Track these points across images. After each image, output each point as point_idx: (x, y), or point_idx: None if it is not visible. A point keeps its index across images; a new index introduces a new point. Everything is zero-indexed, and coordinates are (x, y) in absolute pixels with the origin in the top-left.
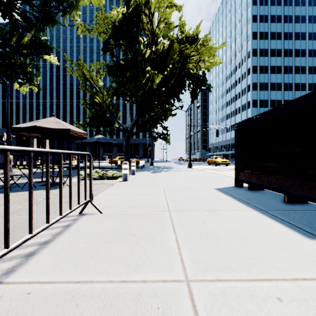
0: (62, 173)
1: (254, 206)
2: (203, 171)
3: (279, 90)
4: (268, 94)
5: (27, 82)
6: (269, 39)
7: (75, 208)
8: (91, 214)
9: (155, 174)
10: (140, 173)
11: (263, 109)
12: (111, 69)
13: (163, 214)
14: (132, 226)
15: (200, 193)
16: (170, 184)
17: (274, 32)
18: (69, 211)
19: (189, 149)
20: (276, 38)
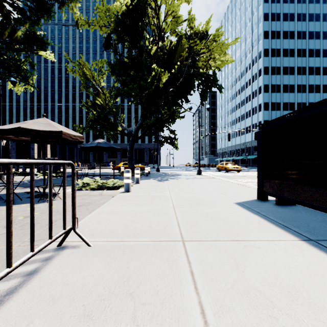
0: (12, 197)
1: (296, 232)
2: (214, 178)
3: (292, 92)
4: (281, 96)
5: (21, 81)
6: (282, 39)
7: (42, 247)
8: (74, 247)
9: (161, 183)
10: (145, 181)
11: (275, 112)
12: (113, 68)
13: (175, 247)
14: (129, 275)
15: (218, 210)
16: (180, 197)
17: (286, 31)
18: (29, 254)
19: (199, 154)
20: (289, 37)
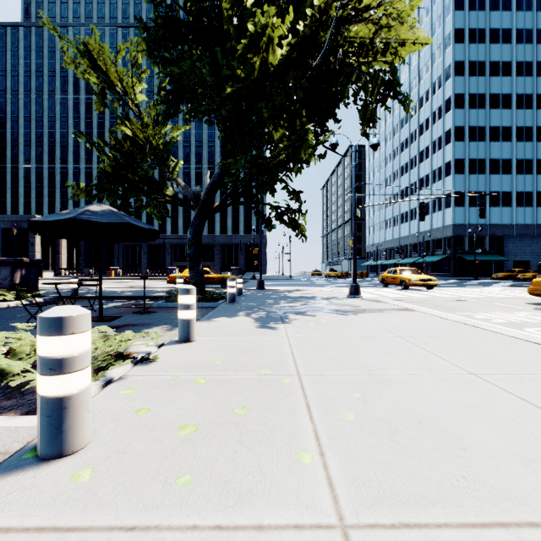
0: None
1: None
2: (413, 312)
3: (506, 141)
4: (486, 148)
5: None
6: (488, 43)
7: None
8: None
9: (270, 336)
10: (219, 324)
11: (476, 178)
12: (148, 31)
13: None
14: None
15: None
16: None
17: (497, 29)
18: None
19: (354, 250)
20: (501, 40)
